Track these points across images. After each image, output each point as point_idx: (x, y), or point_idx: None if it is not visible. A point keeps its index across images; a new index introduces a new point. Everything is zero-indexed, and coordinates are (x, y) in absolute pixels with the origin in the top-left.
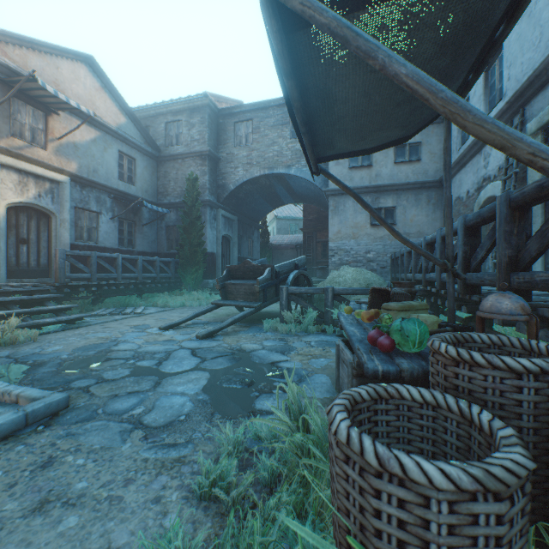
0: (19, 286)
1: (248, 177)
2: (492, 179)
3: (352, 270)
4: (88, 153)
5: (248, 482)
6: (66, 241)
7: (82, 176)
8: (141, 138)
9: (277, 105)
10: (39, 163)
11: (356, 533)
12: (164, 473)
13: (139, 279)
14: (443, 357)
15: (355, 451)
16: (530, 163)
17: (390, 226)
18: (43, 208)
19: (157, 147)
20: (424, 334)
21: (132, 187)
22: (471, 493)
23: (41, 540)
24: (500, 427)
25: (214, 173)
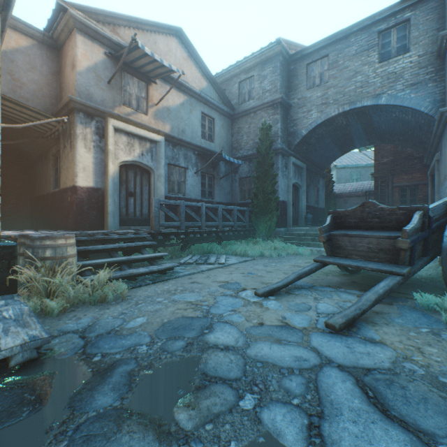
0: (122, 233)
1: (322, 118)
2: None
3: None
4: (178, 115)
5: None
6: (161, 193)
7: (173, 135)
8: (218, 99)
9: (360, 29)
10: (141, 126)
11: None
12: None
13: (219, 227)
14: None
15: None
16: None
17: None
18: (144, 165)
19: (231, 107)
20: None
21: (211, 144)
22: None
23: None
24: None
25: (285, 121)
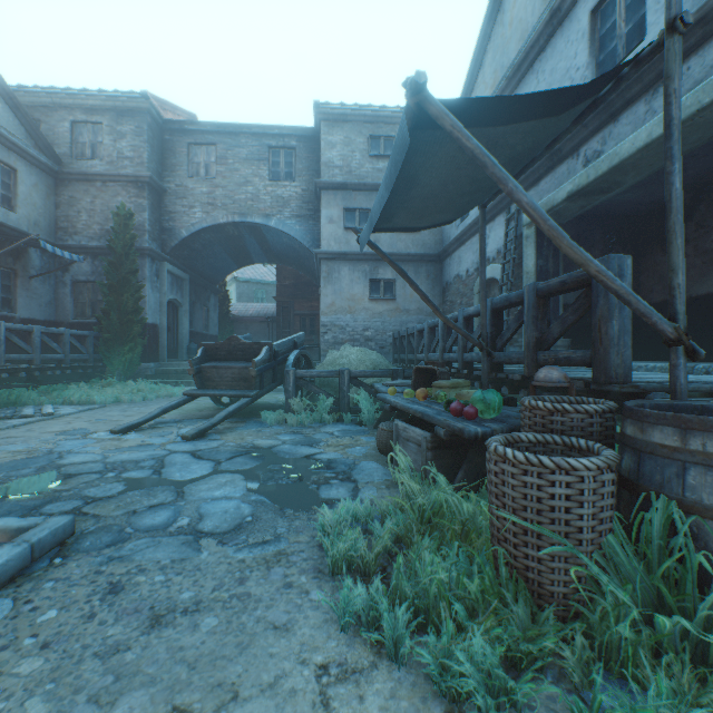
0: None
1: (210, 222)
2: (492, 261)
3: (356, 350)
4: None
5: (385, 543)
6: None
7: None
8: (26, 137)
9: (252, 134)
10: None
11: (533, 518)
12: (274, 566)
13: (35, 362)
14: (541, 411)
15: (535, 463)
16: (595, 277)
17: (434, 306)
18: None
19: (56, 157)
20: (501, 402)
21: (11, 214)
22: (601, 470)
23: (193, 642)
24: (594, 444)
25: (157, 210)
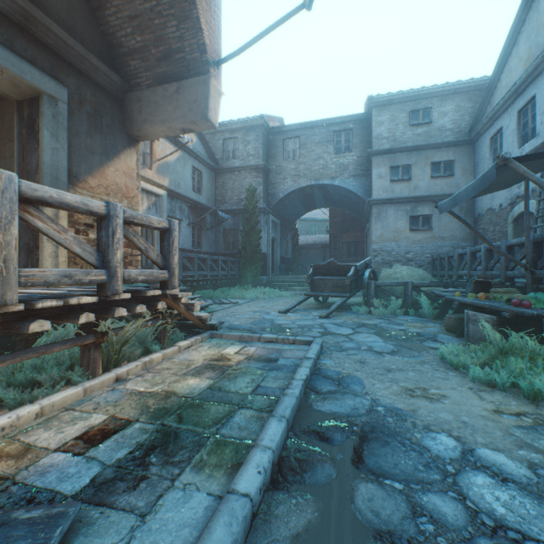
0: None
1: (296, 187)
2: None
3: (405, 268)
4: (175, 170)
5: (483, 358)
6: None
7: (173, 190)
8: (205, 154)
9: (322, 125)
10: (149, 181)
11: None
12: (423, 364)
13: (219, 275)
14: None
15: None
16: None
17: (489, 242)
18: None
19: (216, 161)
20: None
21: (200, 197)
22: None
23: (410, 377)
24: None
25: (266, 183)
